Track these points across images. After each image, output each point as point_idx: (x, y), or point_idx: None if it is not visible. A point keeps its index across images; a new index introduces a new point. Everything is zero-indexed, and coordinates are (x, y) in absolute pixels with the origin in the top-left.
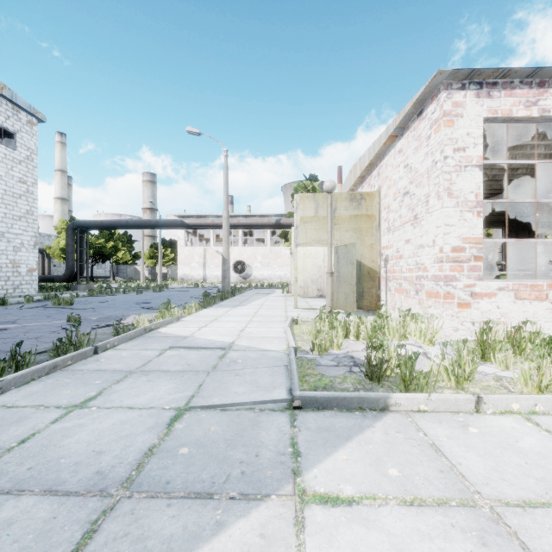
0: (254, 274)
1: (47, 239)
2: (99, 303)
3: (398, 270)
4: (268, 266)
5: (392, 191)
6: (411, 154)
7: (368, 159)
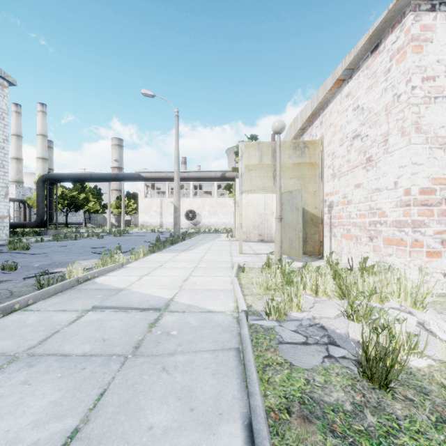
0: (203, 221)
1: (28, 191)
2: (57, 247)
3: (345, 216)
4: (215, 215)
5: (337, 137)
6: (363, 94)
7: (311, 110)
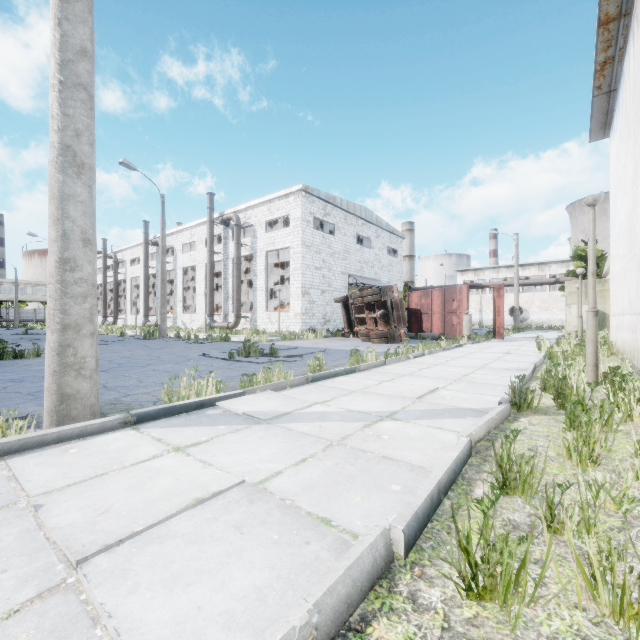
0: (531, 318)
1: None
2: None
3: None
4: (547, 311)
5: None
6: None
7: None
